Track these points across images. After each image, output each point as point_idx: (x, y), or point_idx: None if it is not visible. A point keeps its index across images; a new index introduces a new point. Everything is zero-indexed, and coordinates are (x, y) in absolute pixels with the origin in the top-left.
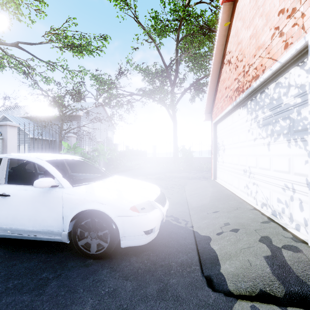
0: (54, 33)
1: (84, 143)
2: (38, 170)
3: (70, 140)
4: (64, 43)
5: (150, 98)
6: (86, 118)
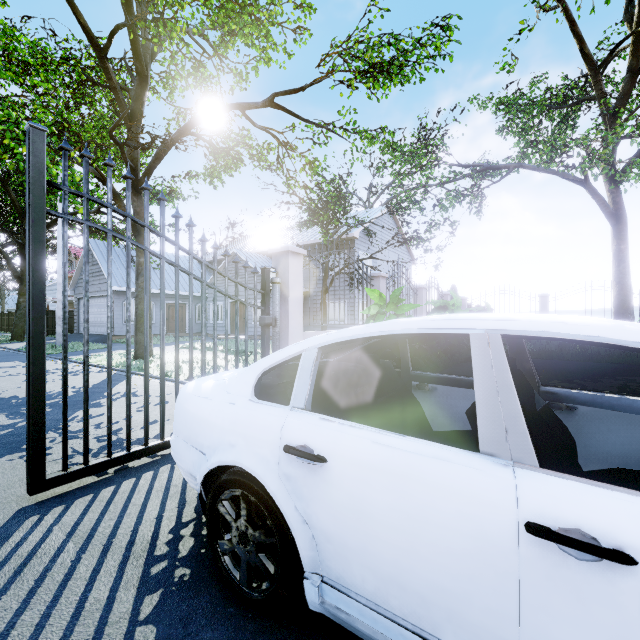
0: (338, 52)
1: (360, 295)
2: (410, 367)
3: (377, 285)
4: (356, 69)
5: (560, 161)
6: (364, 244)
